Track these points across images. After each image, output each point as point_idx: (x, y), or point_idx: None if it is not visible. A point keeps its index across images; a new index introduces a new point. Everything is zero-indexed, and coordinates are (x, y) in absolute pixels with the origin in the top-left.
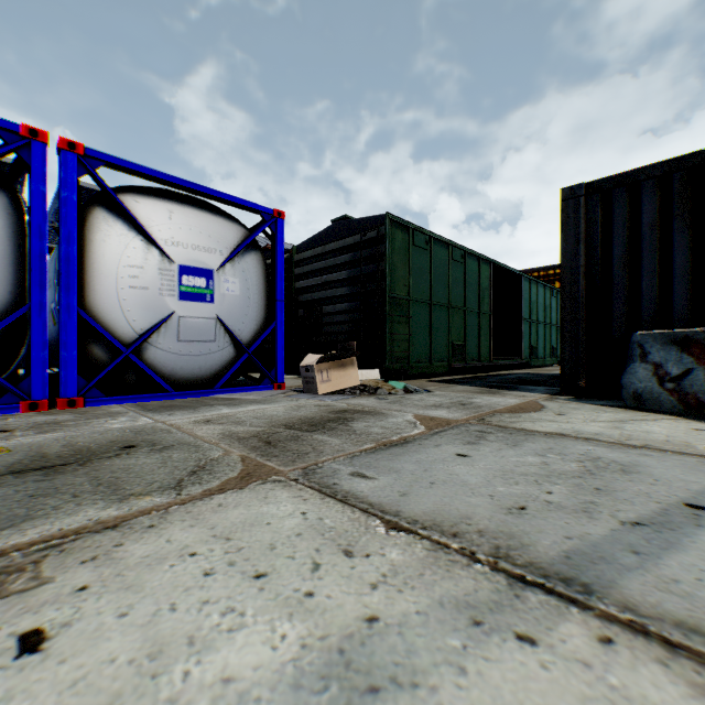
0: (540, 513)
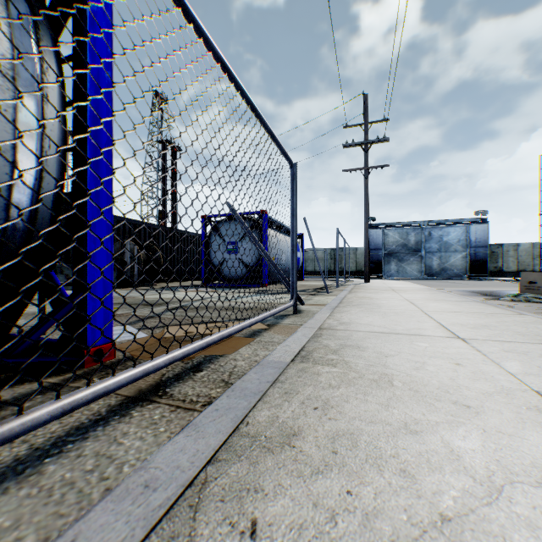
0: (149, 293)
